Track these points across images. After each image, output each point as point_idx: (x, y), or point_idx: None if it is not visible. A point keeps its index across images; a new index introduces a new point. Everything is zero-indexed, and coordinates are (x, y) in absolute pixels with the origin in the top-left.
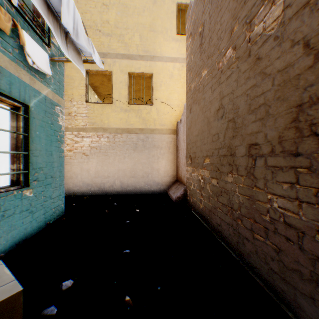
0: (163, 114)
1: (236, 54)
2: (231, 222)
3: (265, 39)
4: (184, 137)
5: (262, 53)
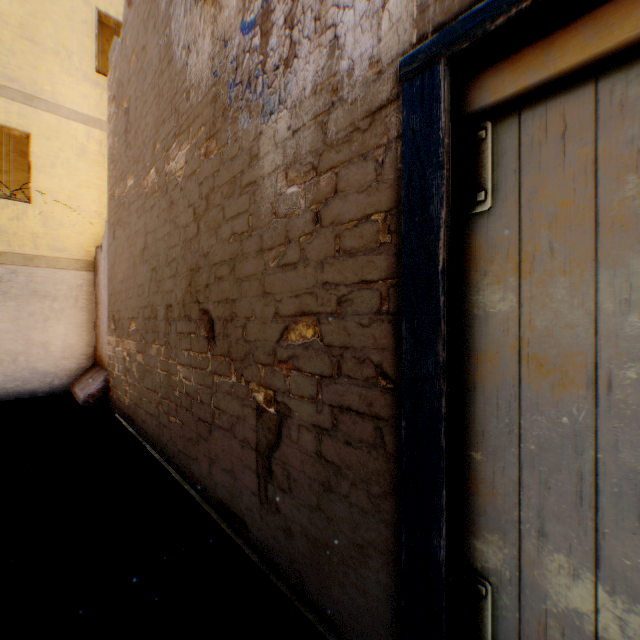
0: (61, 226)
1: (158, 181)
2: (155, 411)
3: (176, 183)
4: (106, 281)
5: (175, 198)
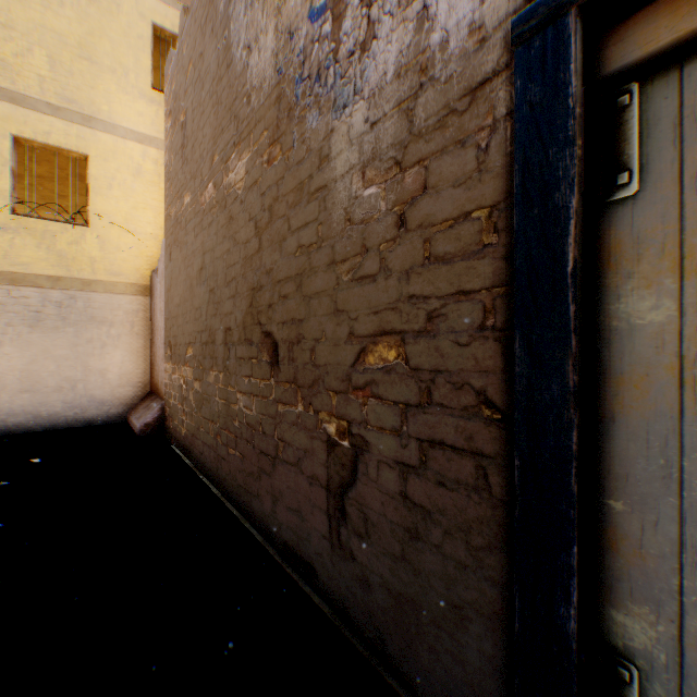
0: (117, 250)
1: (216, 195)
2: (212, 442)
3: (236, 196)
4: (162, 305)
5: (234, 212)
